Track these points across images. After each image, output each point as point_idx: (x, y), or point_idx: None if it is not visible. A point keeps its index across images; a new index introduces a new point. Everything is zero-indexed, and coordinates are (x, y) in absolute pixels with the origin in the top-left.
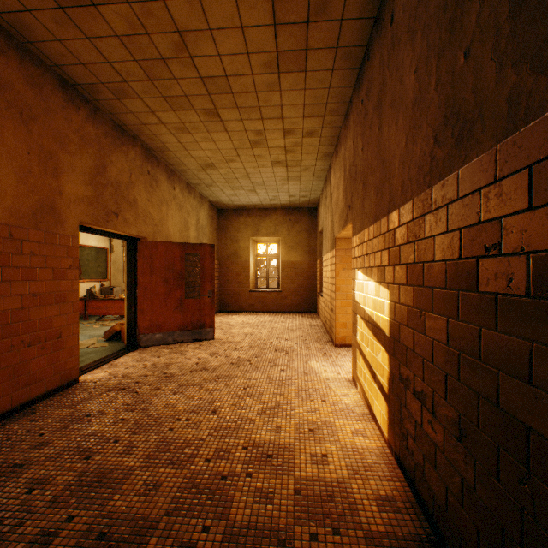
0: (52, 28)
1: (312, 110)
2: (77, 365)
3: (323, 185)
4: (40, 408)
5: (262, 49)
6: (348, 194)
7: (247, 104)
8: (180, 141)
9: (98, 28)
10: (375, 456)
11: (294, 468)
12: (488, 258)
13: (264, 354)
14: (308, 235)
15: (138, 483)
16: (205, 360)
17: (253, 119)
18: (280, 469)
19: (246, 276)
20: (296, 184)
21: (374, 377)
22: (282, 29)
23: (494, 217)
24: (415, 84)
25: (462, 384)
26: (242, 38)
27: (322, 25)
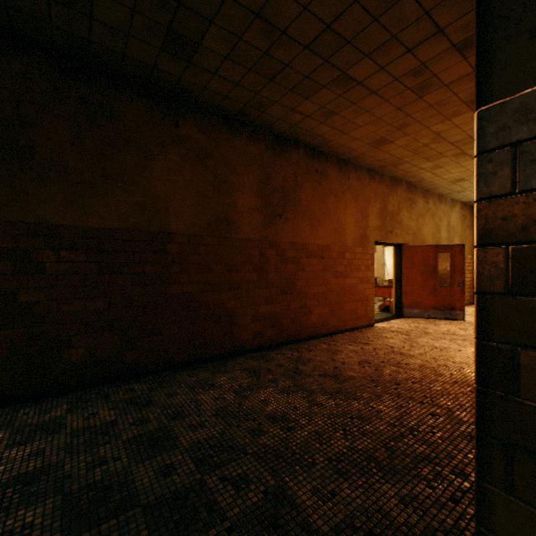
0: (370, 155)
1: None
2: (373, 316)
3: None
4: (362, 331)
5: None
6: None
7: None
8: (433, 174)
9: (390, 148)
10: None
11: None
12: None
13: None
14: None
15: (417, 358)
16: (453, 330)
17: None
18: None
19: None
20: None
21: None
22: None
23: None
24: None
25: None
26: None
27: None
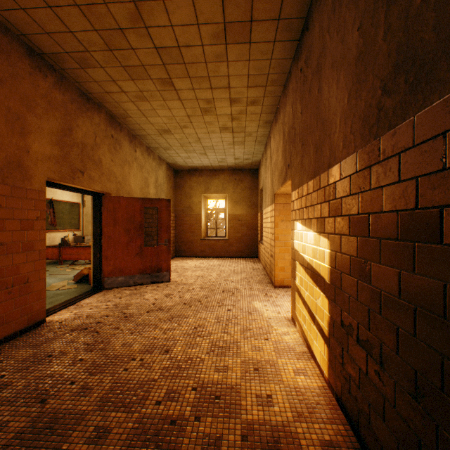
0: None
1: (256, 80)
2: (44, 307)
3: (263, 149)
4: (6, 349)
5: (211, 20)
6: (287, 155)
7: (197, 74)
8: (139, 109)
9: None
10: (317, 397)
11: (240, 411)
12: None
13: (213, 294)
14: (251, 192)
15: (88, 429)
16: (161, 300)
17: (203, 88)
18: (227, 412)
19: (198, 226)
20: (241, 148)
21: (313, 319)
22: (229, 0)
23: None
24: (359, 39)
25: (420, 340)
26: (193, 9)
27: None
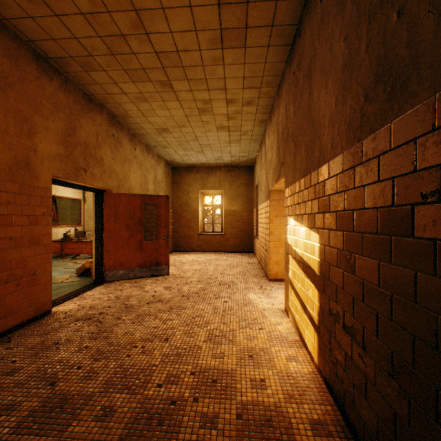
0: (25, 6)
1: (251, 82)
2: (50, 298)
3: (259, 147)
4: (15, 337)
5: (208, 26)
6: (281, 153)
7: (195, 77)
8: (139, 109)
9: (64, 6)
10: (307, 381)
11: (236, 393)
12: (425, 204)
13: (210, 287)
14: (246, 189)
15: (95, 408)
16: (160, 292)
17: (200, 90)
18: (223, 394)
19: (195, 222)
20: (237, 146)
21: (305, 309)
22: (225, 8)
23: (432, 164)
24: (345, 49)
25: (395, 324)
26: (191, 17)
27: (260, 5)
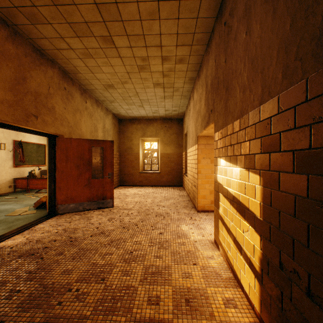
0: None
1: (183, 39)
2: None
3: (187, 102)
4: None
5: None
6: (210, 102)
7: (134, 32)
8: (87, 65)
9: None
10: None
11: None
12: None
13: (147, 218)
14: (177, 136)
15: None
16: (104, 224)
17: (139, 46)
18: None
19: (137, 162)
20: (170, 101)
21: (240, 249)
22: None
23: None
24: None
25: None
26: None
27: None
